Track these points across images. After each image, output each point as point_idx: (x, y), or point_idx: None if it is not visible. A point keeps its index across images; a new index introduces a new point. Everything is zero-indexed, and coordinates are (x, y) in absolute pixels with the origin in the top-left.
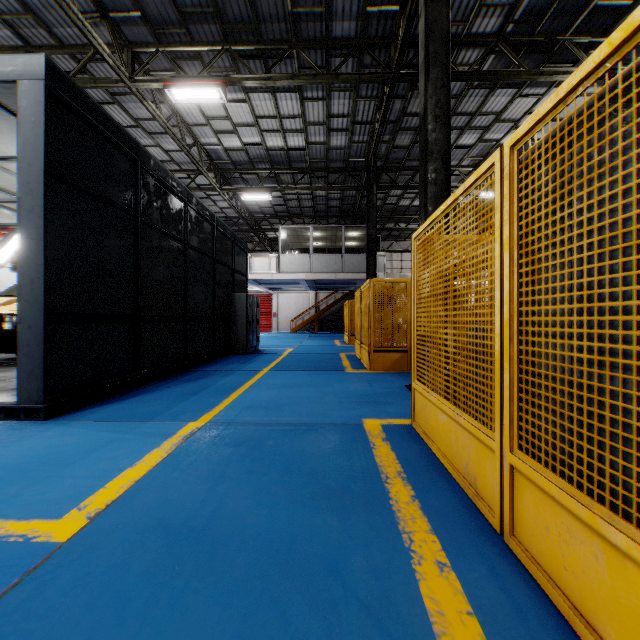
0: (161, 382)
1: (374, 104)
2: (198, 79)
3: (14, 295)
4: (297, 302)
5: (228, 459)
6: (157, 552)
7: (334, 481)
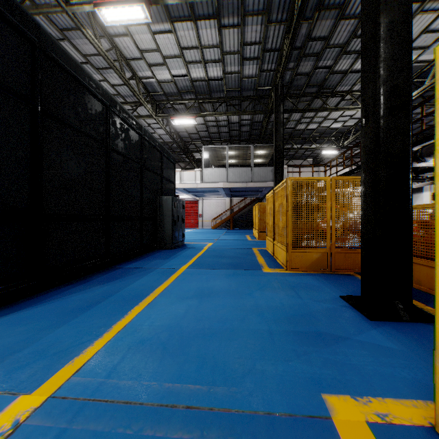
0: (69, 285)
1: (283, 29)
2: (125, 0)
3: None
4: (217, 206)
5: None
6: None
7: None
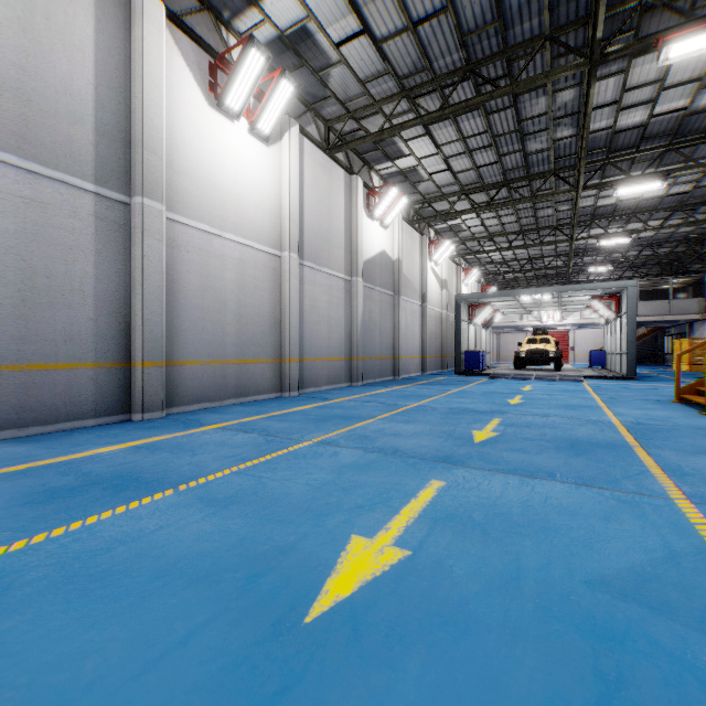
0: None
1: None
2: (614, 234)
3: (533, 343)
4: (594, 337)
5: None
6: None
7: None
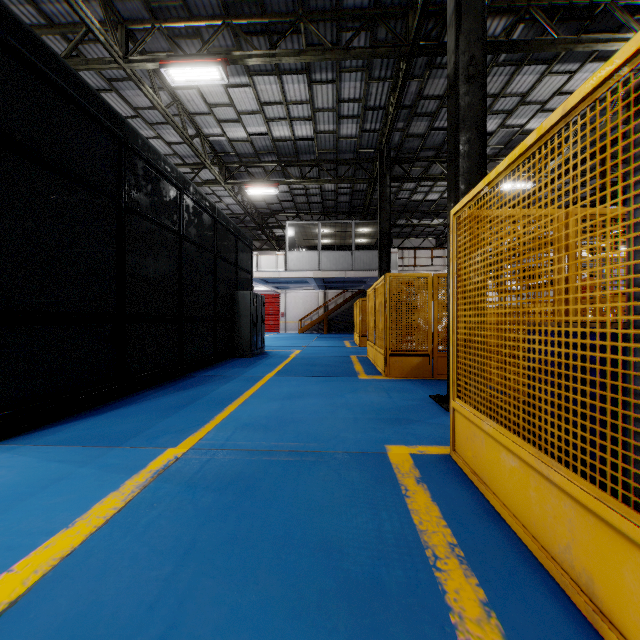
0: (150, 390)
1: (388, 86)
2: (197, 58)
3: None
4: (305, 302)
5: (205, 514)
6: None
7: (356, 563)
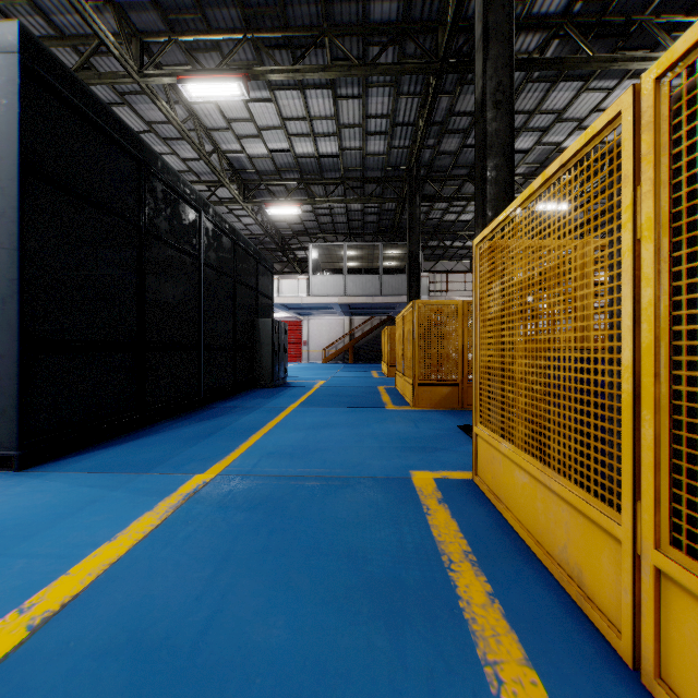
0: (170, 421)
1: (417, 102)
2: (216, 72)
3: None
4: (330, 329)
5: (238, 529)
6: (115, 697)
7: (378, 566)
